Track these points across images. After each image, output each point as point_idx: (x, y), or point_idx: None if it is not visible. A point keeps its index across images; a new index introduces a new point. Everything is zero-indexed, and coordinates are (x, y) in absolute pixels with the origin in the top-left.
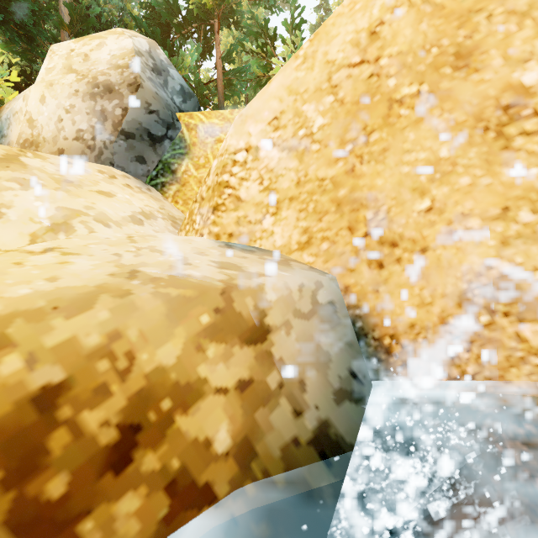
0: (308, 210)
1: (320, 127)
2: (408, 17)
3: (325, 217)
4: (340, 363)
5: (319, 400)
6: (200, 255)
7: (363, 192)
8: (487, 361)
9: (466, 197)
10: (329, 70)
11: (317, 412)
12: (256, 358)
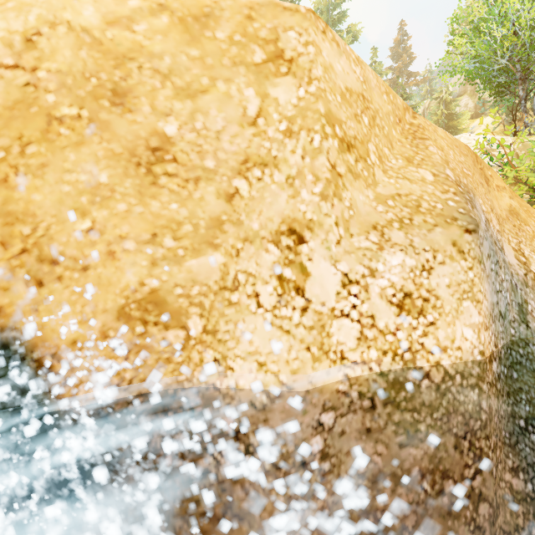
0: None
1: None
2: (67, 38)
3: None
4: None
5: None
6: None
7: (19, 205)
8: (142, 365)
9: (123, 221)
10: None
11: None
12: None
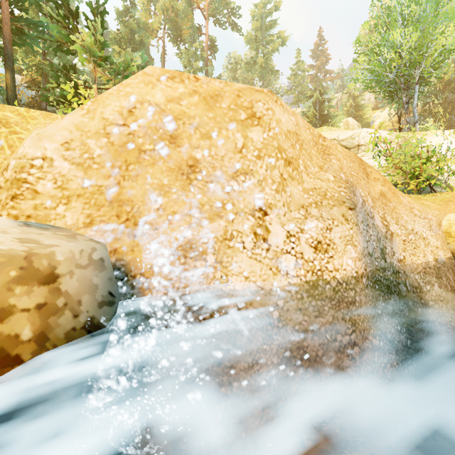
0: (90, 203)
1: (99, 155)
2: (148, 109)
3: (102, 208)
4: (103, 289)
5: (89, 308)
6: (3, 233)
7: (125, 196)
8: (184, 280)
9: (175, 204)
10: (104, 123)
11: (88, 314)
12: (49, 292)
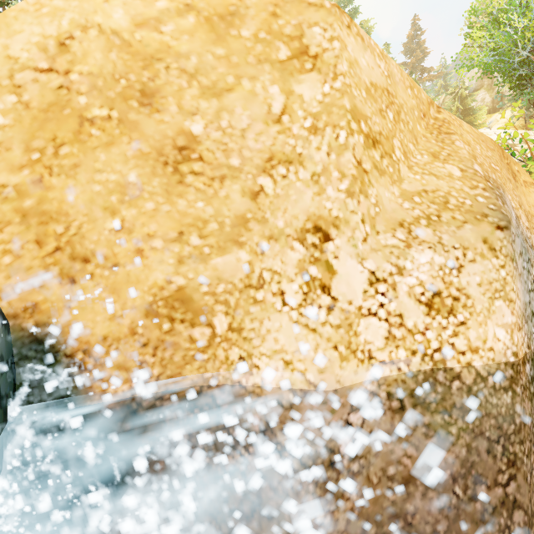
0: None
1: (0, 127)
2: (98, 41)
3: (8, 228)
4: None
5: None
6: None
7: (53, 205)
8: (169, 362)
9: (151, 220)
10: (10, 66)
11: None
12: None
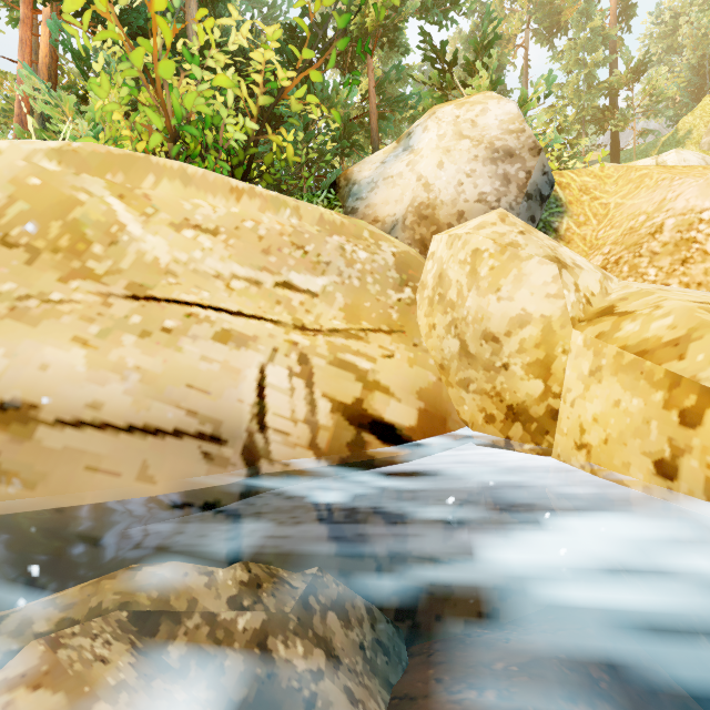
0: None
1: None
2: None
3: None
4: None
5: None
6: None
7: None
8: None
9: None
10: None
11: None
12: None
